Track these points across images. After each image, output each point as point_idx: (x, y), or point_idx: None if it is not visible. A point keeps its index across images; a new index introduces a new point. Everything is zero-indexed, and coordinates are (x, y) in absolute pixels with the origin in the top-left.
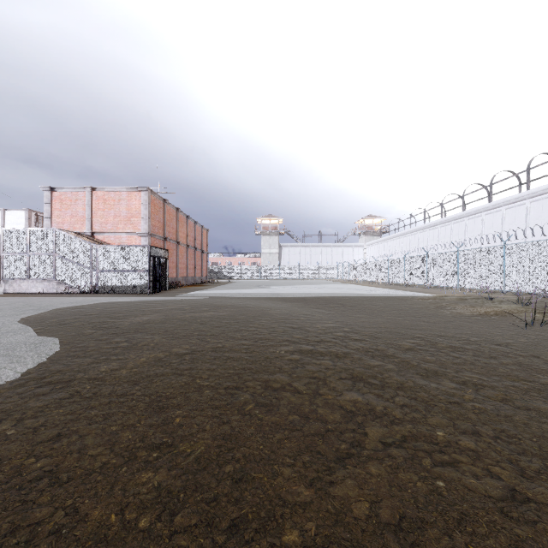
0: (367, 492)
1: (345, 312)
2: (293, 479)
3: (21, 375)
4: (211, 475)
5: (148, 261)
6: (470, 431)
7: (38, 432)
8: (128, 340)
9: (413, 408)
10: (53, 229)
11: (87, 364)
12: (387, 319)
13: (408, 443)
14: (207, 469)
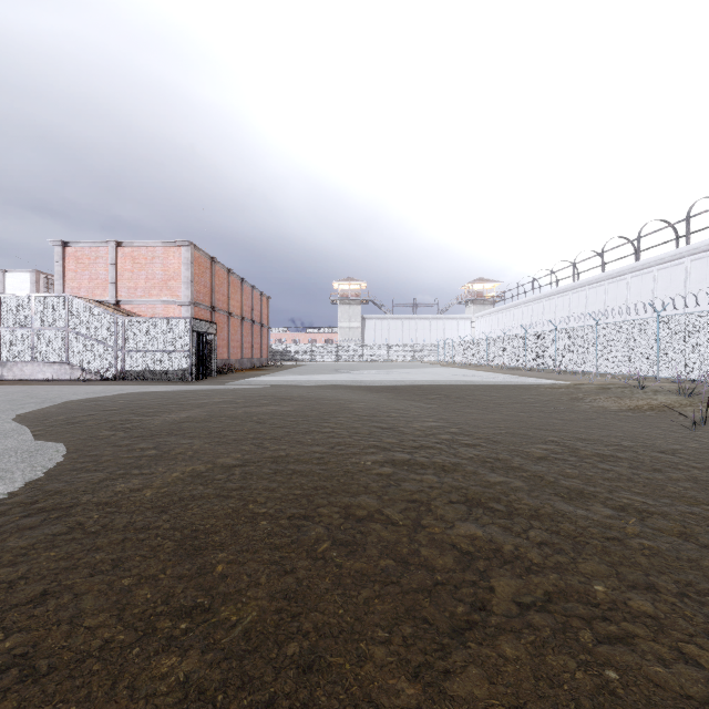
0: (503, 690)
1: (450, 406)
2: (389, 666)
3: (4, 498)
4: (265, 661)
5: (190, 338)
6: (642, 584)
7: (15, 589)
8: (157, 446)
9: (555, 547)
10: (65, 295)
11: (98, 481)
12: (507, 416)
13: (554, 604)
14: (260, 650)
